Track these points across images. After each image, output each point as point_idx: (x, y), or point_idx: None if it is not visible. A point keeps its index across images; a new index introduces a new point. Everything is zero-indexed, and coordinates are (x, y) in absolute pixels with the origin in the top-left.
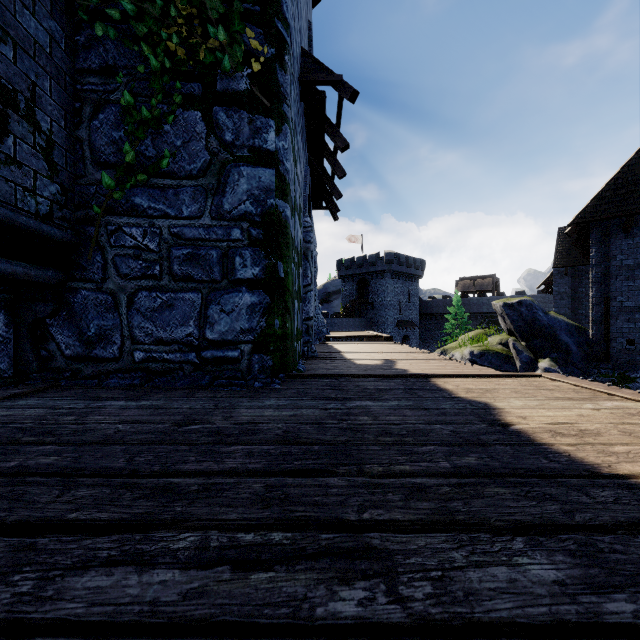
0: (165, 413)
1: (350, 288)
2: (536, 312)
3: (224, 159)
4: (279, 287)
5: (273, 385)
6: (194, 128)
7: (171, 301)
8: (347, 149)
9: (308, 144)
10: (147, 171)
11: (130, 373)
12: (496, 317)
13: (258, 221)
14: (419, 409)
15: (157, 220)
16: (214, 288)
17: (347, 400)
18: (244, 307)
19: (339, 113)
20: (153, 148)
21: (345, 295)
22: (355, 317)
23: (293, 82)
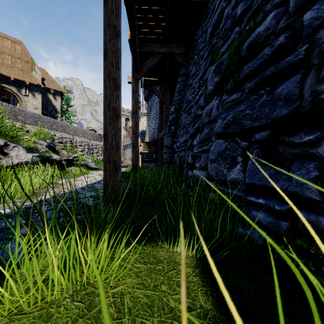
0: None
1: None
2: None
3: None
4: None
5: None
6: None
7: None
8: None
9: None
10: None
11: None
12: None
13: None
14: None
15: None
16: None
17: None
18: None
19: None
20: None
21: None
22: None
23: None
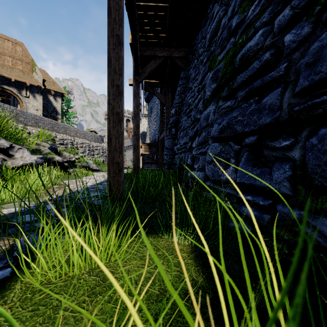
0: None
1: None
2: None
3: None
4: None
5: None
6: None
7: None
8: None
9: None
10: None
11: None
12: None
13: None
14: None
15: None
16: None
17: None
18: None
19: None
20: None
21: None
22: None
23: None
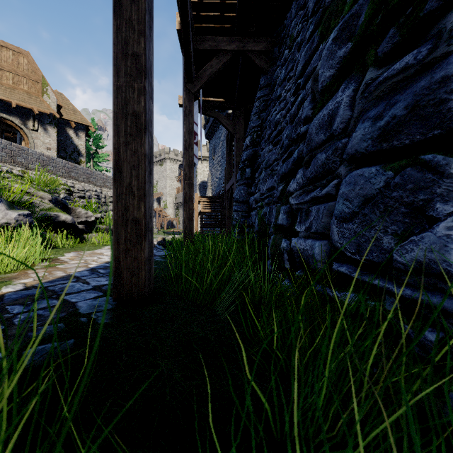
0: None
1: None
2: None
3: None
4: None
5: None
6: None
7: None
8: None
9: None
10: None
11: None
12: None
13: None
14: None
15: None
16: None
17: None
18: None
19: None
20: None
21: None
22: None
23: None
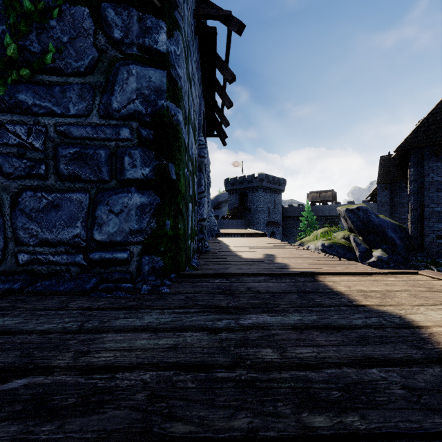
0: (1, 345)
1: (234, 198)
2: (370, 215)
3: (112, 57)
4: (170, 188)
5: (162, 288)
6: (81, 24)
7: (57, 201)
8: (234, 81)
9: (203, 81)
10: (31, 66)
11: (13, 276)
12: (334, 219)
13: (148, 121)
14: (330, 329)
15: (42, 118)
16: (102, 188)
17: (240, 312)
18: (133, 208)
19: (228, 49)
20: (38, 43)
21: (230, 203)
22: (237, 219)
23: (187, 3)
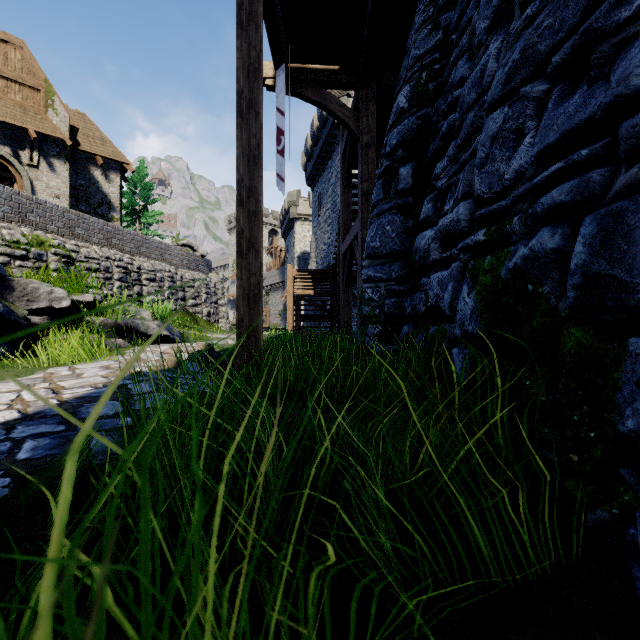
0: None
1: None
2: None
3: None
4: None
5: None
6: None
7: None
8: None
9: None
10: None
11: None
12: None
13: None
14: None
15: None
16: None
17: None
18: None
19: None
20: None
21: None
22: None
23: None
